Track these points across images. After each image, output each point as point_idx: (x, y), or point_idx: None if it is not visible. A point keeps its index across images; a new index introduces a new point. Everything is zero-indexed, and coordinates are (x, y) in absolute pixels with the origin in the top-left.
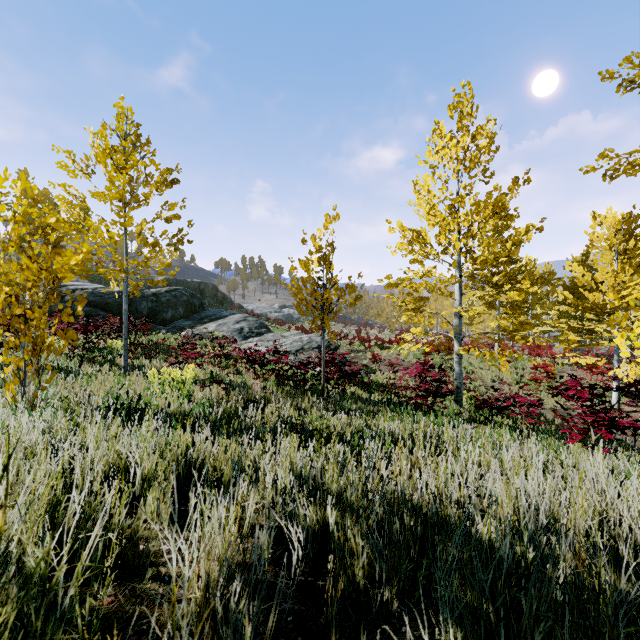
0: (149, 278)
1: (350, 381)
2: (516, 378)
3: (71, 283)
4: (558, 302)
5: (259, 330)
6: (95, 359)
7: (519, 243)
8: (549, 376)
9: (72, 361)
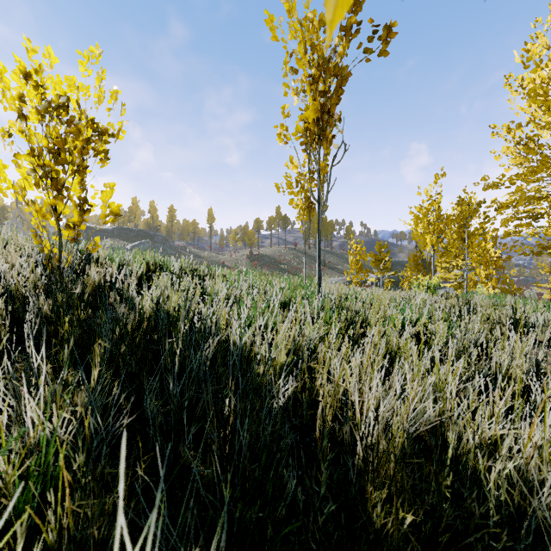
0: None
1: None
2: None
3: None
4: None
5: None
6: None
7: None
8: None
9: None
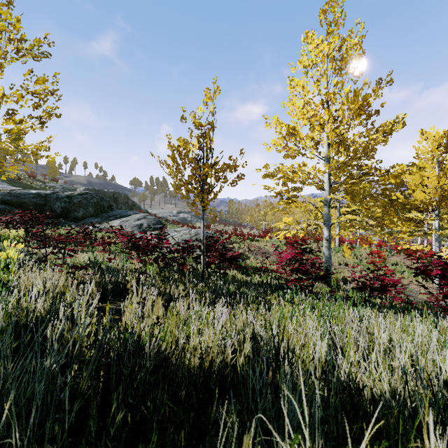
0: (73, 188)
1: (230, 265)
2: (357, 262)
3: None
4: (381, 206)
5: (156, 226)
6: None
7: (390, 132)
8: (381, 260)
9: None
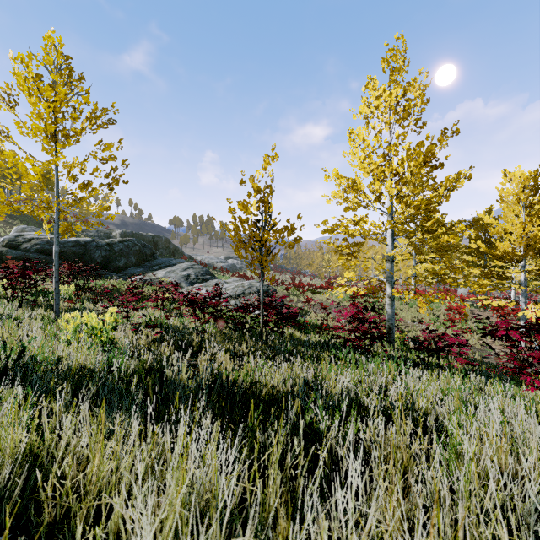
0: (108, 231)
1: (287, 323)
2: (433, 318)
3: (28, 233)
4: (465, 252)
5: (204, 277)
6: (38, 303)
7: (452, 189)
8: (461, 317)
9: (8, 305)
